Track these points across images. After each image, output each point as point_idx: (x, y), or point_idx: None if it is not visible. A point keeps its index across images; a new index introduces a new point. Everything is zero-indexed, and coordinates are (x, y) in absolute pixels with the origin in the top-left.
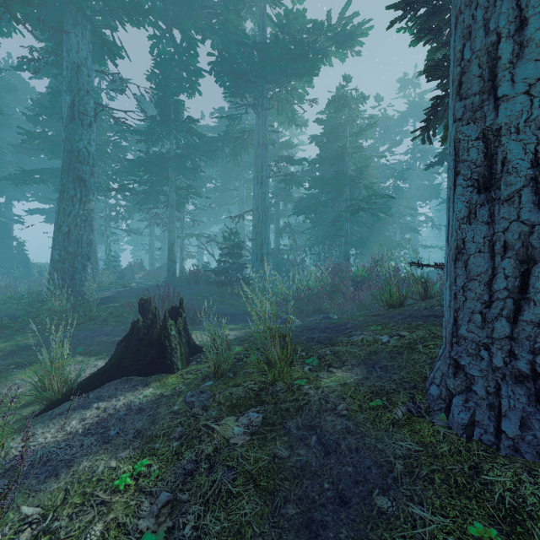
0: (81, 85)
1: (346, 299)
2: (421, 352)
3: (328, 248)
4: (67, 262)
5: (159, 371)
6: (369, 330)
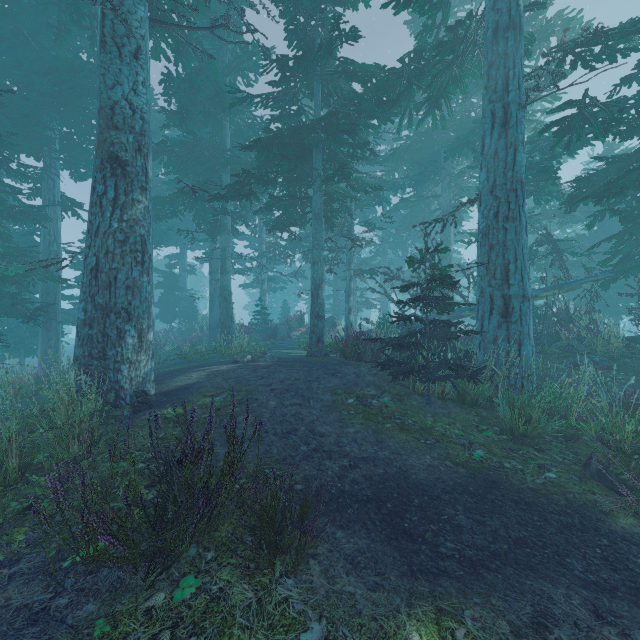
0: None
1: None
2: None
3: None
4: (96, 325)
5: None
6: None
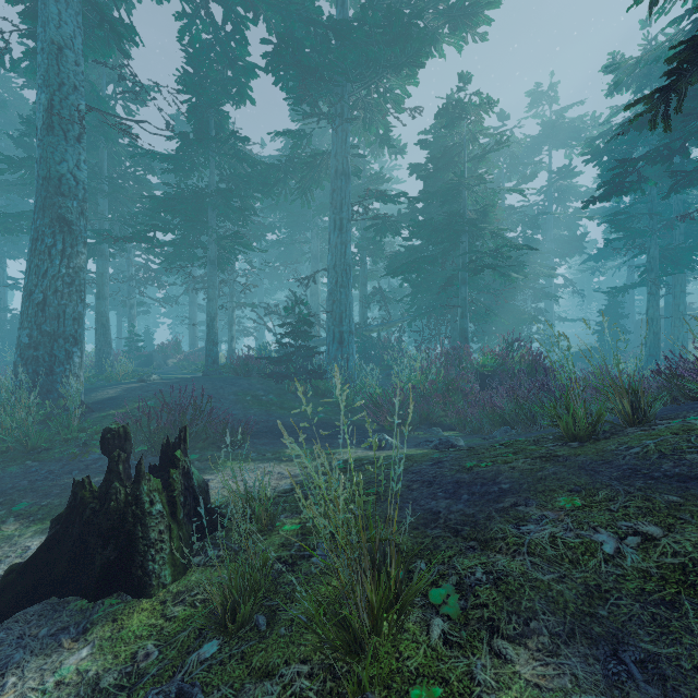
0: (64, 77)
1: (469, 402)
2: None
3: (435, 323)
4: (42, 348)
5: (124, 588)
6: (556, 507)
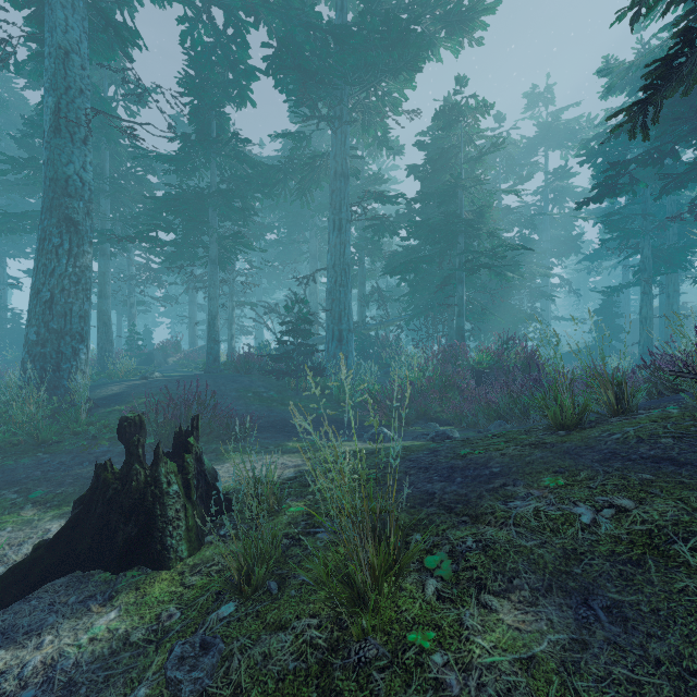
0: (71, 81)
1: (465, 398)
2: (693, 568)
3: (432, 321)
4: (50, 345)
5: (144, 562)
6: (541, 486)
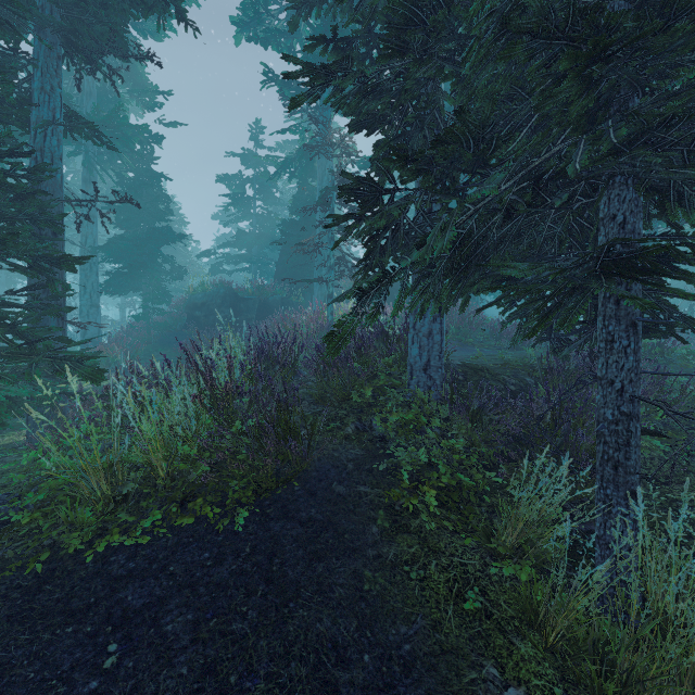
0: None
1: None
2: None
3: None
4: None
5: None
6: None
